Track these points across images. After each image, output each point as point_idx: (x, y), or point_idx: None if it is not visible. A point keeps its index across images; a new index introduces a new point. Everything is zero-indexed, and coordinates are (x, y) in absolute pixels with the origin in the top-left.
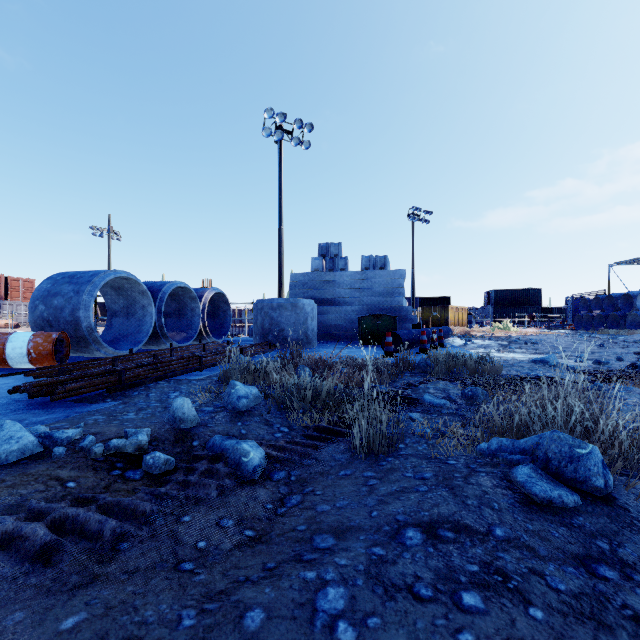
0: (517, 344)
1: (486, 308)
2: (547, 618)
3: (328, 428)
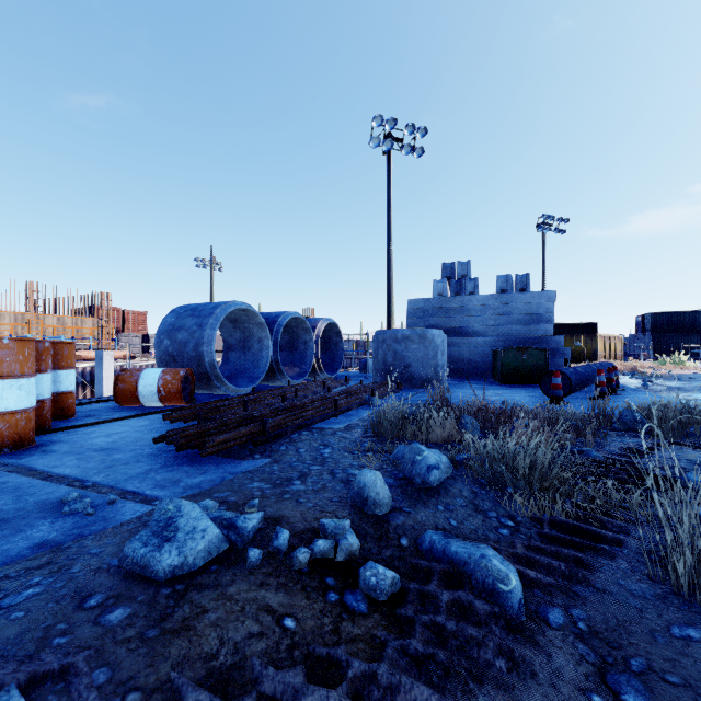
0: None
1: (640, 336)
2: None
3: (573, 525)
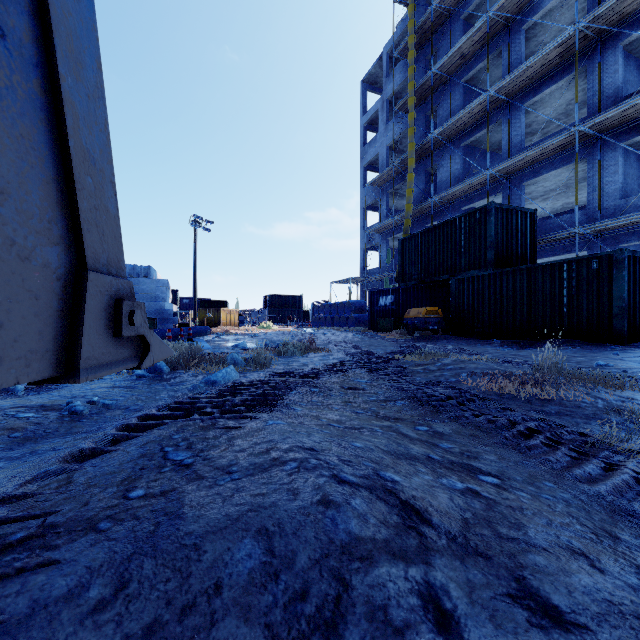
0: (247, 337)
1: (263, 310)
2: (112, 388)
3: None
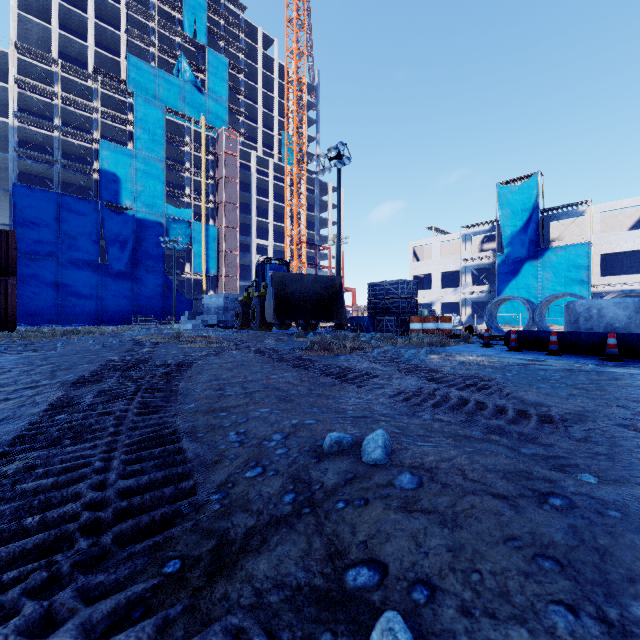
0: None
1: None
2: None
3: None
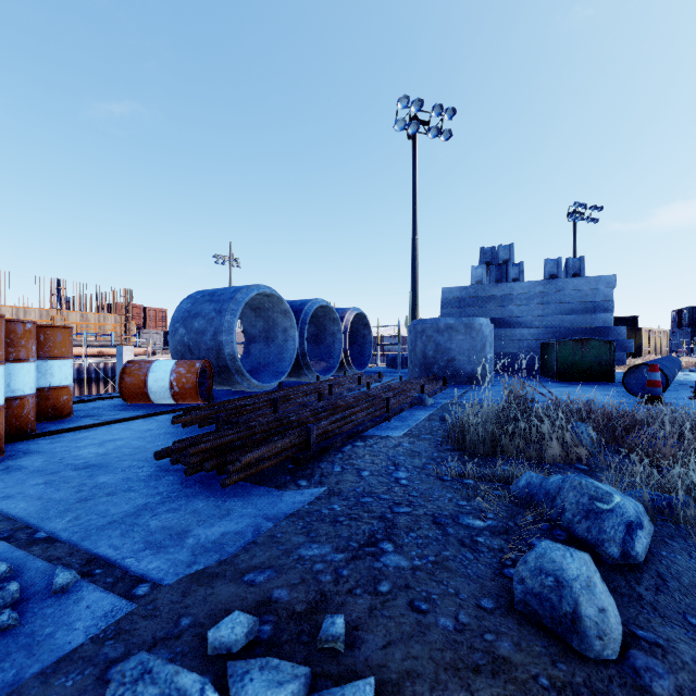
0: None
1: (677, 332)
2: None
3: None
